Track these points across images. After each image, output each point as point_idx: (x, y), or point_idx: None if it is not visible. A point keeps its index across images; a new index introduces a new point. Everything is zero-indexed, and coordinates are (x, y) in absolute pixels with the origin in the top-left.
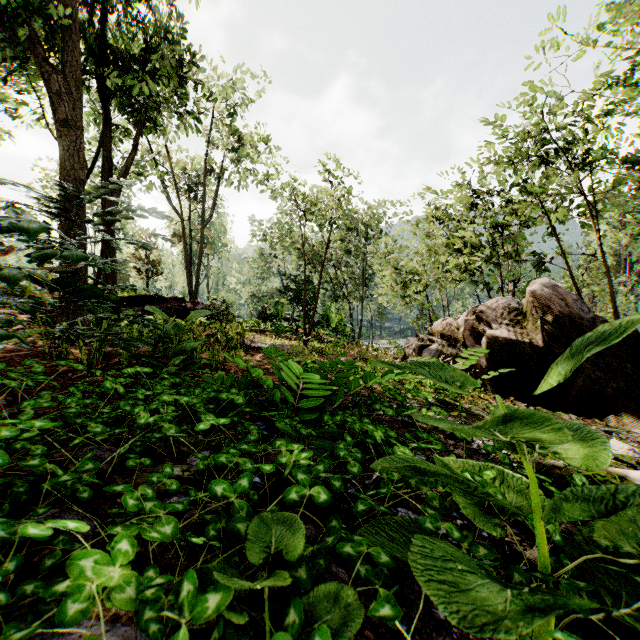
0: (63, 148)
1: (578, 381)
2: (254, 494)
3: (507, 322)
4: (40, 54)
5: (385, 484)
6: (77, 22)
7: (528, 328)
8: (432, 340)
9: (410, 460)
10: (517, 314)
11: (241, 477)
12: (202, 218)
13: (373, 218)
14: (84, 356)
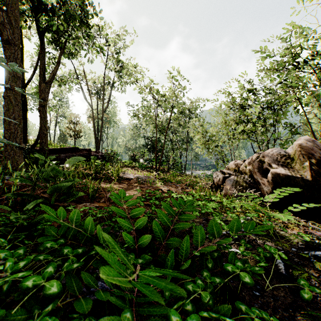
0: (7, 57)
1: None
2: None
3: (281, 163)
4: None
5: None
6: None
7: (295, 167)
8: (230, 173)
9: None
10: (286, 158)
11: None
12: (102, 107)
13: (192, 107)
14: None
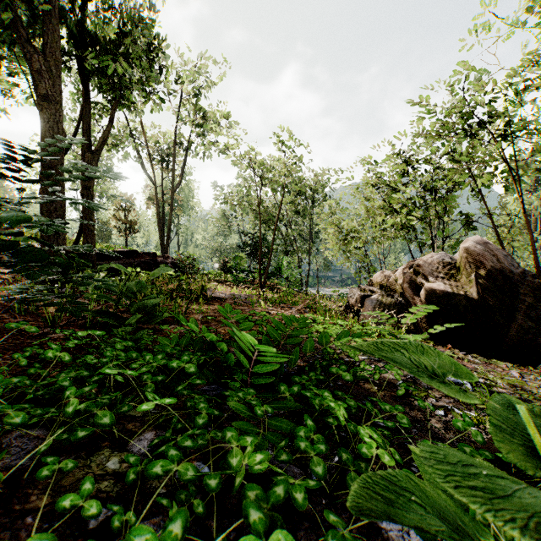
0: (44, 120)
1: (511, 331)
2: (198, 504)
3: (442, 275)
4: (23, 36)
5: (352, 479)
6: (57, 8)
7: (462, 281)
8: (373, 290)
9: (395, 479)
10: (451, 268)
11: (173, 517)
12: (172, 184)
13: (319, 184)
14: (49, 312)
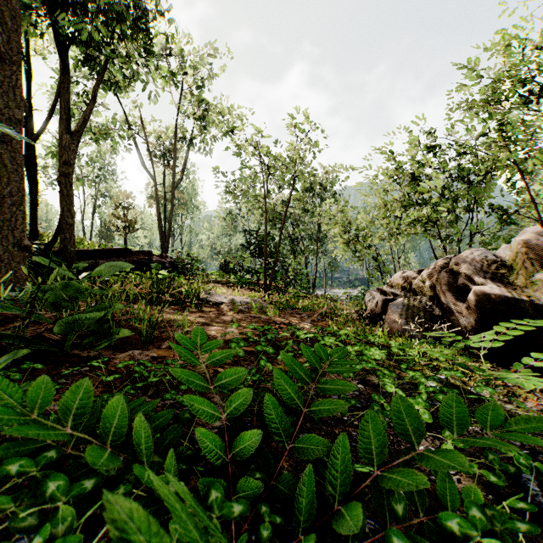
0: None
1: None
2: None
3: (491, 276)
4: None
5: None
6: None
7: (516, 283)
8: (396, 293)
9: None
10: (497, 267)
11: None
12: (173, 180)
13: (326, 181)
14: None
